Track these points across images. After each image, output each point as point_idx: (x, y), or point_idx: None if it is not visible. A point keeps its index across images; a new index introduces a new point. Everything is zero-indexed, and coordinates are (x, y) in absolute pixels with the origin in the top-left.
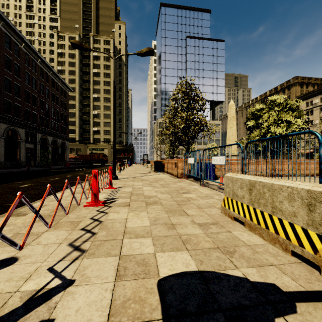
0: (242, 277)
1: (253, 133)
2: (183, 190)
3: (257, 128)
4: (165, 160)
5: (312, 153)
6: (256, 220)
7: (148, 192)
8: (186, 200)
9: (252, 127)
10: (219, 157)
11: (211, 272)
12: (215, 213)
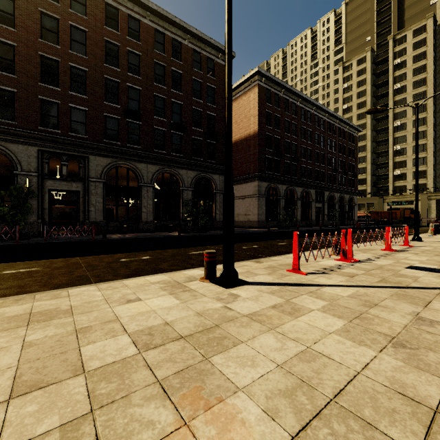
0: None
1: None
2: None
3: None
4: None
5: None
6: None
7: None
8: None
9: None
10: None
11: None
12: None
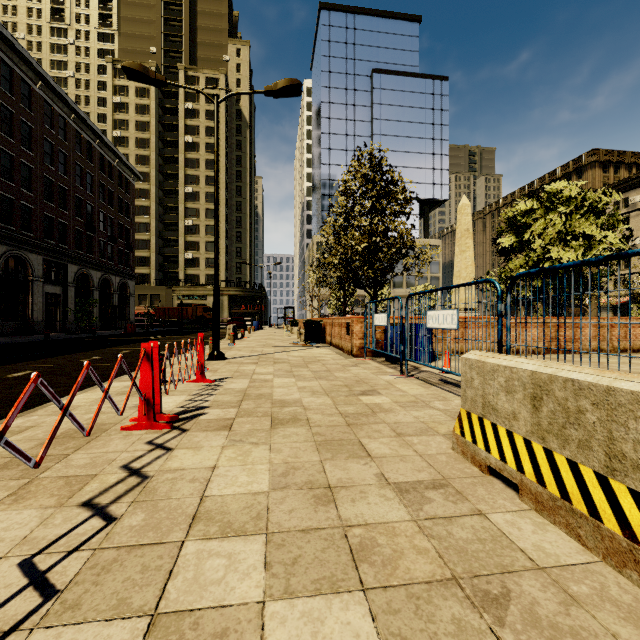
0: None
1: (512, 261)
2: (362, 386)
3: (521, 250)
4: (327, 319)
5: (627, 305)
6: (555, 484)
7: (283, 392)
8: (367, 414)
9: (509, 249)
10: (444, 311)
11: None
12: (438, 451)
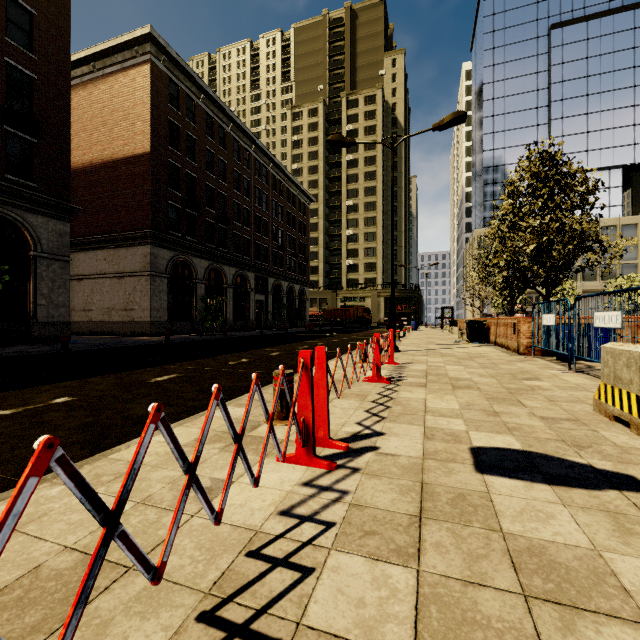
0: (584, 464)
1: None
2: (525, 375)
3: None
4: (490, 319)
5: None
6: None
7: (456, 373)
8: (527, 389)
9: None
10: (609, 313)
11: (540, 454)
12: (580, 410)
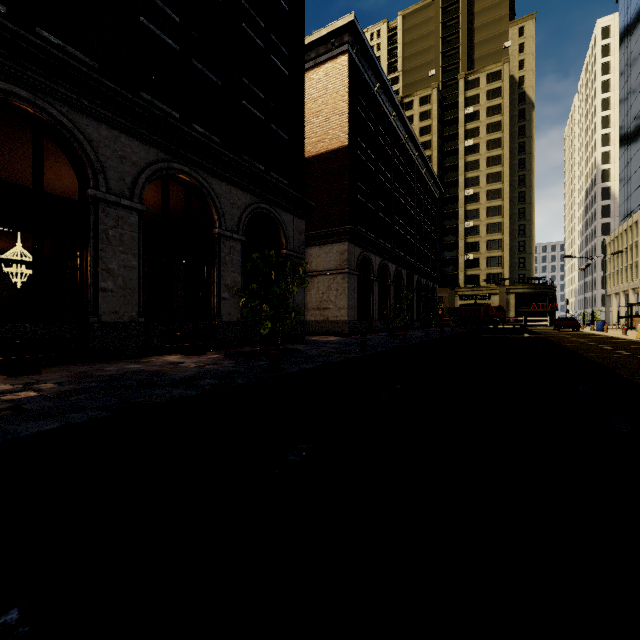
0: None
1: None
2: None
3: None
4: None
5: None
6: None
7: None
8: None
9: None
10: None
11: None
12: None
